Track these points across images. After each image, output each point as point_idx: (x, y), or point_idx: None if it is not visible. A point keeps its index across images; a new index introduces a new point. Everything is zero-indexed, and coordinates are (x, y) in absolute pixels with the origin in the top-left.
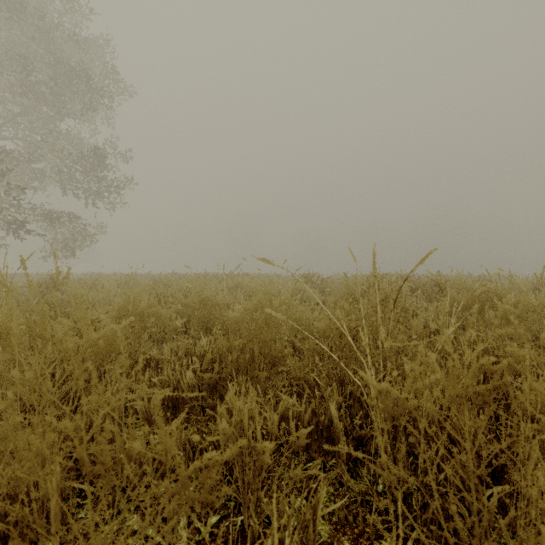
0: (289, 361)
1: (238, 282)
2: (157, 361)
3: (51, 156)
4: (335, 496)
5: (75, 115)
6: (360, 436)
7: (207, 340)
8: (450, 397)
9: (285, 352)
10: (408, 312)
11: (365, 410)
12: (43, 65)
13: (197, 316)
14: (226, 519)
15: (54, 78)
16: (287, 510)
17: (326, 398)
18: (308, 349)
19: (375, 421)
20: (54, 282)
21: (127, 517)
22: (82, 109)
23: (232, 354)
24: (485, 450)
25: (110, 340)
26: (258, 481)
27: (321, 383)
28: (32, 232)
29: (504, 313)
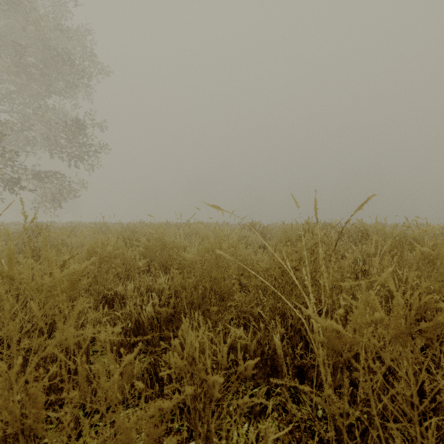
0: (236, 296)
1: (193, 229)
2: (122, 296)
3: (40, 126)
4: (279, 421)
5: (60, 92)
6: (301, 365)
7: (165, 277)
8: (393, 334)
9: (233, 289)
10: (339, 254)
11: (305, 341)
12: (34, 51)
13: (158, 257)
14: (179, 443)
15: (43, 62)
16: (235, 435)
17: (270, 331)
18: (254, 286)
19: (317, 354)
20: (39, 229)
21: (88, 442)
22: (65, 87)
23: (187, 291)
24: (429, 386)
25: (73, 278)
26: (208, 412)
27: (265, 317)
28: (25, 188)
29: (423, 255)
